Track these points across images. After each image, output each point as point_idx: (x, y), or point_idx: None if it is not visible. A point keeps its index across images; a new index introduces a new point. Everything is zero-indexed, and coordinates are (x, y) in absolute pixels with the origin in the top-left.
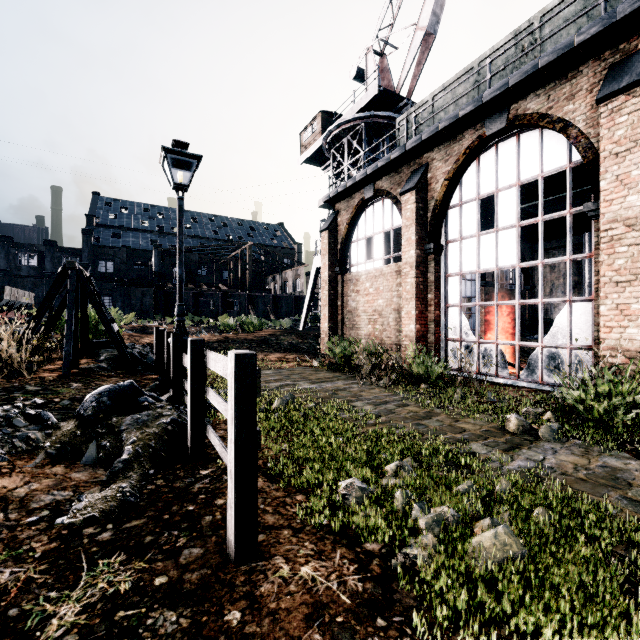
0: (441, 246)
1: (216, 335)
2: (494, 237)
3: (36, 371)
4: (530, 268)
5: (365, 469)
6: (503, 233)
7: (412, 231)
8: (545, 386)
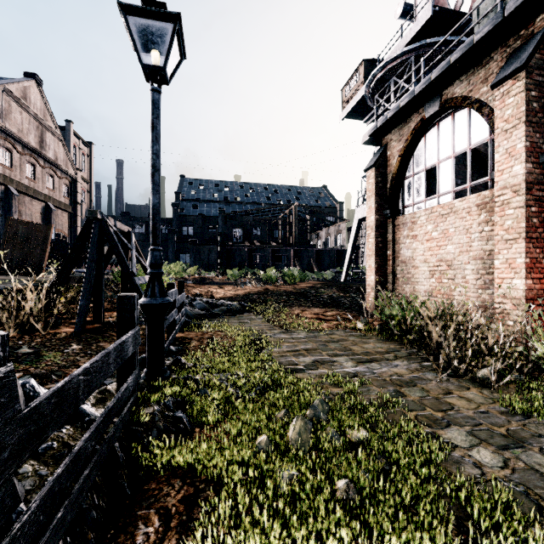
0: None
1: (258, 286)
2: None
3: (61, 325)
4: None
5: None
6: None
7: (517, 136)
8: None
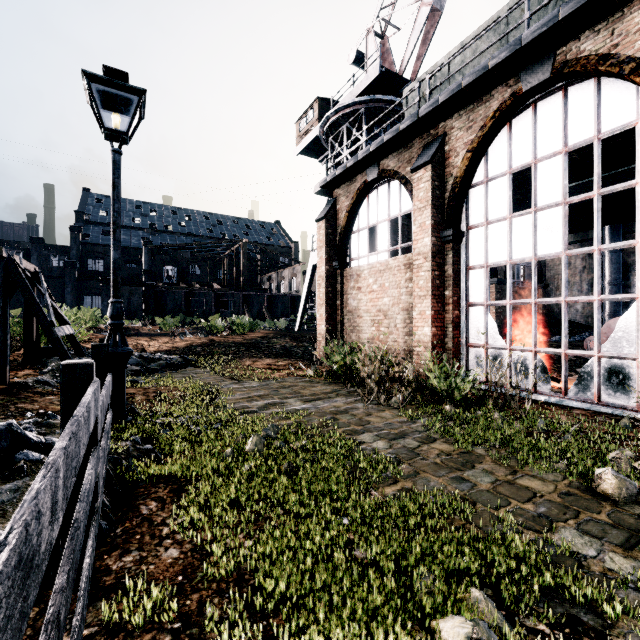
0: (461, 233)
1: (201, 337)
2: (531, 219)
3: None
4: (543, 265)
5: None
6: (543, 214)
7: (426, 214)
8: (604, 407)
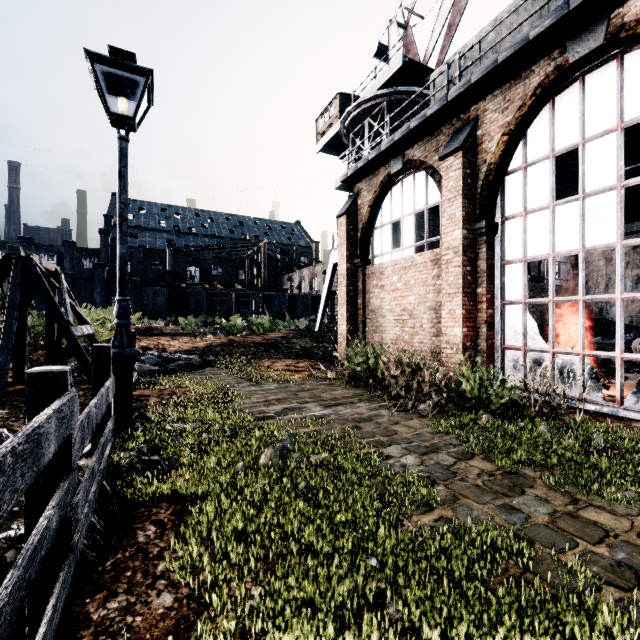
0: (496, 224)
1: (221, 337)
2: (578, 206)
3: None
4: None
5: None
6: (594, 200)
7: (457, 205)
8: None
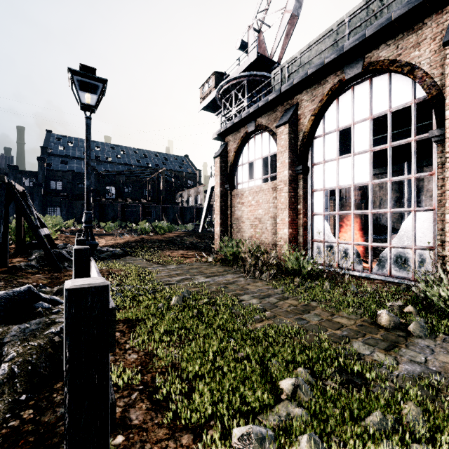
0: (308, 168)
1: (135, 236)
2: (351, 160)
3: None
4: (365, 187)
5: (260, 391)
6: (358, 157)
7: (286, 156)
8: (393, 278)
